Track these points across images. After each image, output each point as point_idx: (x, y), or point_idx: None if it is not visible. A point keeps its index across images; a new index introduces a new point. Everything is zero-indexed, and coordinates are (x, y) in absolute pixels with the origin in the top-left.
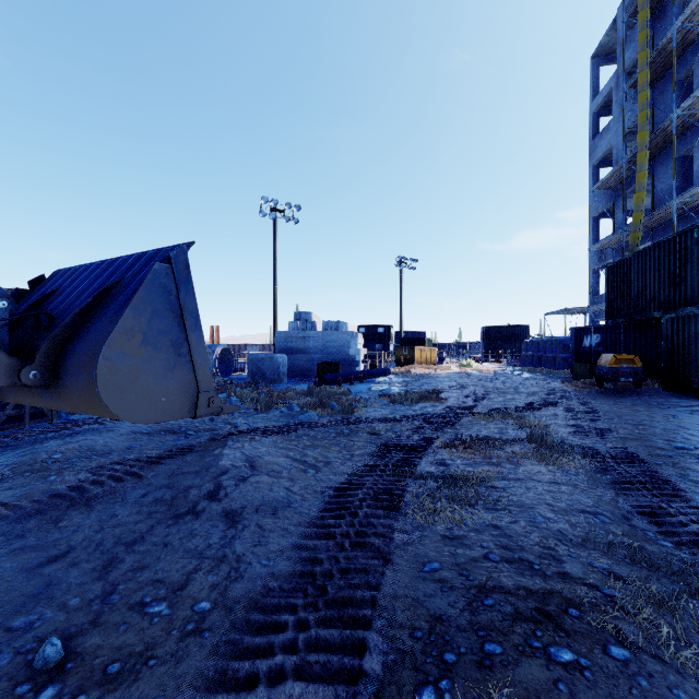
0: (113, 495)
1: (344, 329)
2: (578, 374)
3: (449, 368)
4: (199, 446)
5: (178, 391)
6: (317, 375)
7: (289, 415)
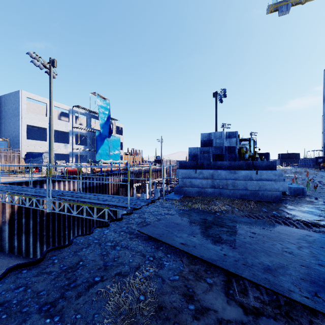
0: None
1: None
2: (316, 168)
3: None
4: None
5: None
6: None
7: None
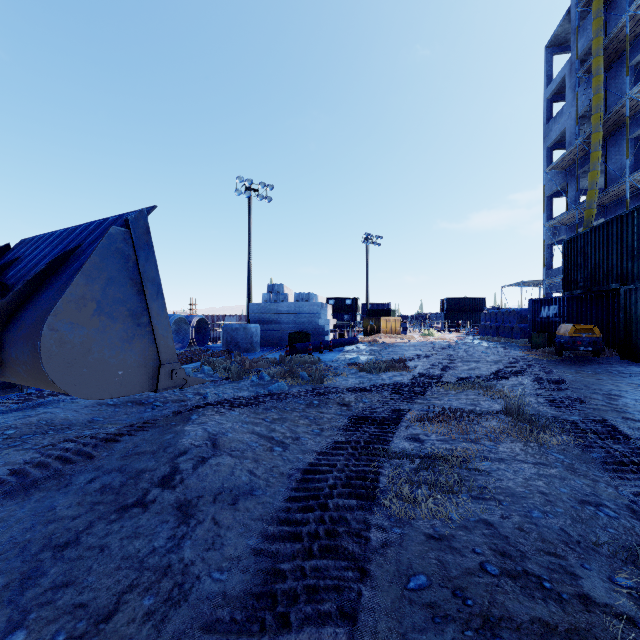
0: (57, 480)
1: (314, 300)
2: (536, 343)
3: (413, 337)
4: (162, 420)
5: (137, 363)
6: (288, 344)
7: (260, 385)
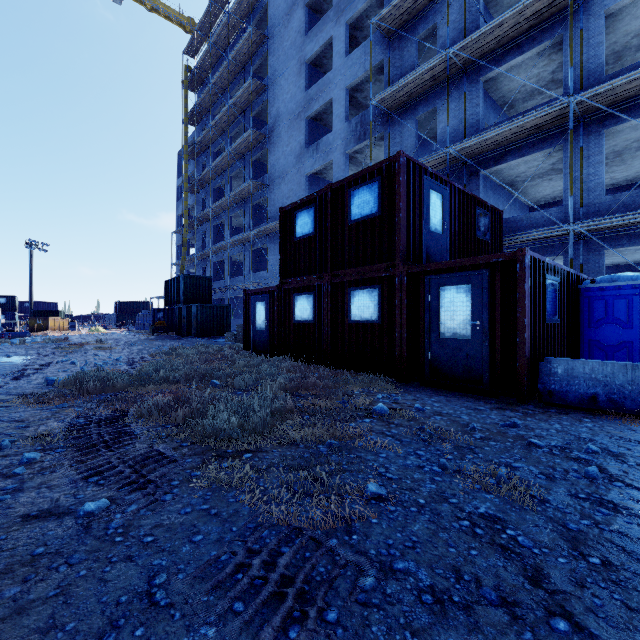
0: None
1: None
2: (151, 331)
3: (80, 332)
4: None
5: None
6: None
7: None
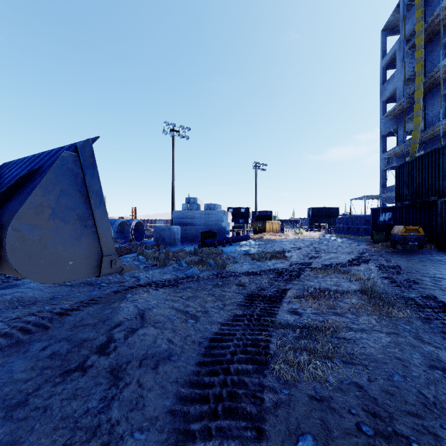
0: (18, 347)
1: (219, 209)
2: (377, 239)
3: (288, 235)
4: (104, 297)
5: (84, 255)
6: (200, 240)
7: (179, 270)
